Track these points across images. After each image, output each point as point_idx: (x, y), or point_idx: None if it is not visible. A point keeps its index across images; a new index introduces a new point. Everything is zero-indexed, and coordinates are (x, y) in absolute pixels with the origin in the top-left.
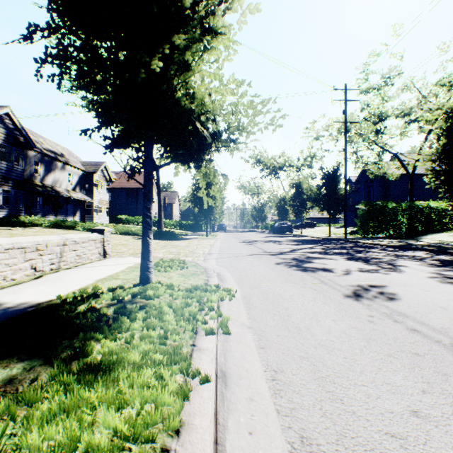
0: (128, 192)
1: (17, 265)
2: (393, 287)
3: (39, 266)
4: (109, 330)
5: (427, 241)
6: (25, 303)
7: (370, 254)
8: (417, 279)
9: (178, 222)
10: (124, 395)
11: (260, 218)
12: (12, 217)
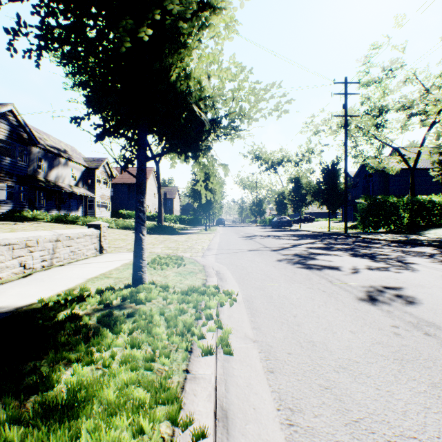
0: (129, 187)
1: (3, 262)
2: (410, 289)
3: (29, 263)
4: (85, 348)
5: (431, 236)
6: (2, 307)
7: (375, 250)
8: (435, 280)
9: (178, 217)
10: None
11: (259, 213)
12: (15, 212)
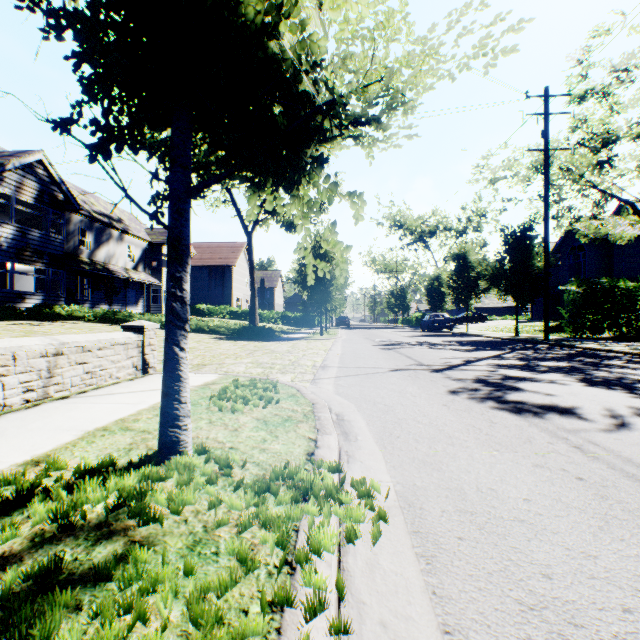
0: (211, 271)
1: None
2: None
3: None
4: None
5: None
6: None
7: (621, 372)
8: None
9: (280, 314)
10: None
11: (401, 307)
12: (44, 307)
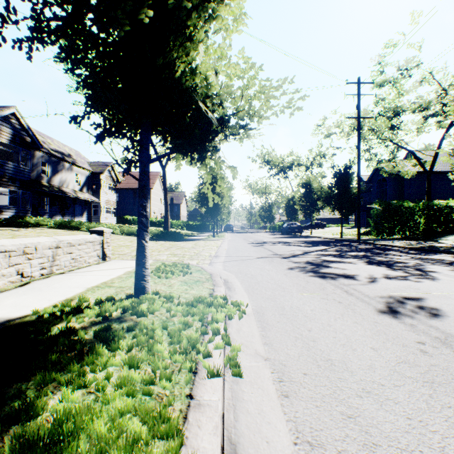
0: (135, 192)
1: None
2: (433, 300)
3: (27, 271)
4: (78, 368)
5: (449, 243)
6: None
7: (391, 257)
8: None
9: (185, 223)
10: None
11: (268, 218)
12: (18, 218)
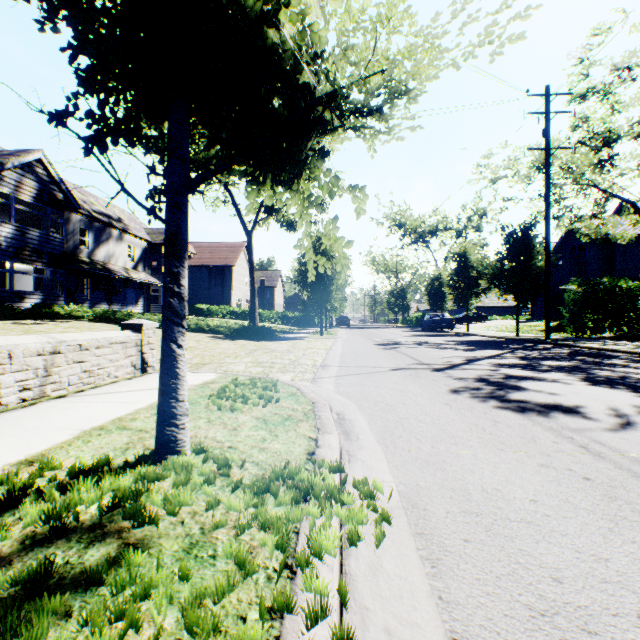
0: (211, 271)
1: None
2: None
3: None
4: None
5: None
6: None
7: (623, 371)
8: None
9: (280, 314)
10: None
11: (401, 307)
12: (43, 306)
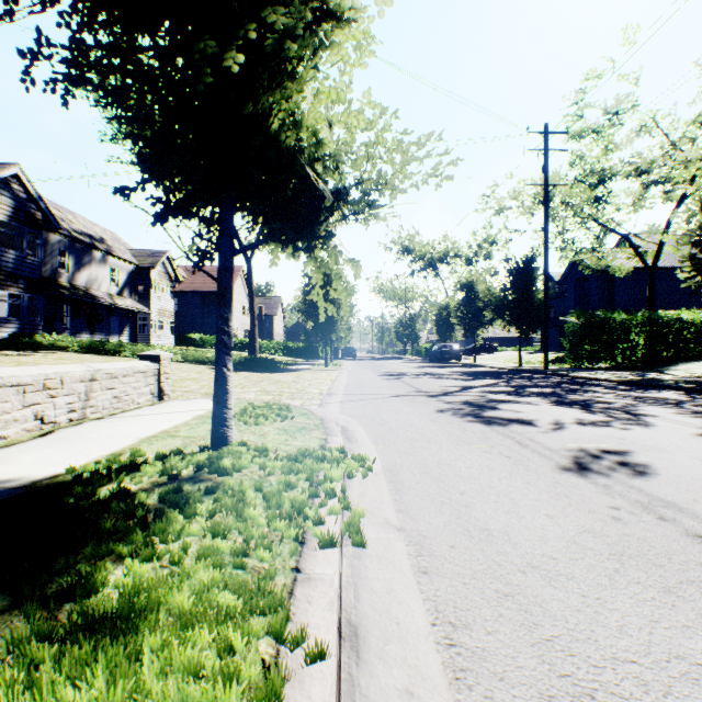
0: (204, 297)
1: (10, 413)
2: (642, 453)
3: (50, 415)
4: (143, 537)
5: (680, 374)
6: (11, 480)
7: (591, 395)
8: (681, 439)
9: (282, 344)
10: (143, 701)
11: (410, 338)
12: (23, 336)
